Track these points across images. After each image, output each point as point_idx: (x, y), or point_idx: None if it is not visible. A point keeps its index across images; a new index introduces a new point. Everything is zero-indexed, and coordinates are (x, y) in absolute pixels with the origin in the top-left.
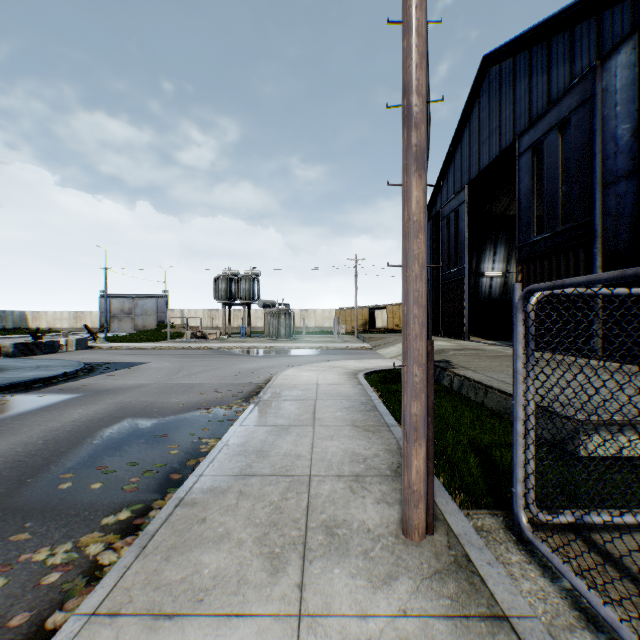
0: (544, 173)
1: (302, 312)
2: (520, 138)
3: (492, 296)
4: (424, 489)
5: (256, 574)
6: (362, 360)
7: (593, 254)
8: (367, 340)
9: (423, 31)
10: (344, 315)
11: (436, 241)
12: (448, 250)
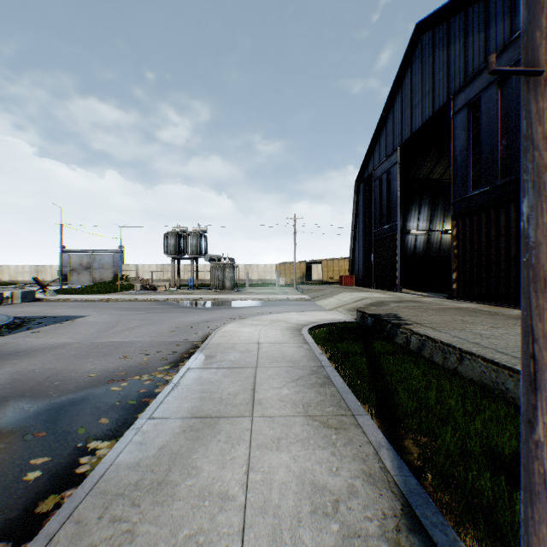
0: (482, 129)
1: (246, 266)
2: (455, 97)
3: (417, 252)
4: None
5: None
6: (304, 312)
7: None
8: (306, 292)
9: None
10: (284, 269)
11: (368, 201)
12: (380, 209)
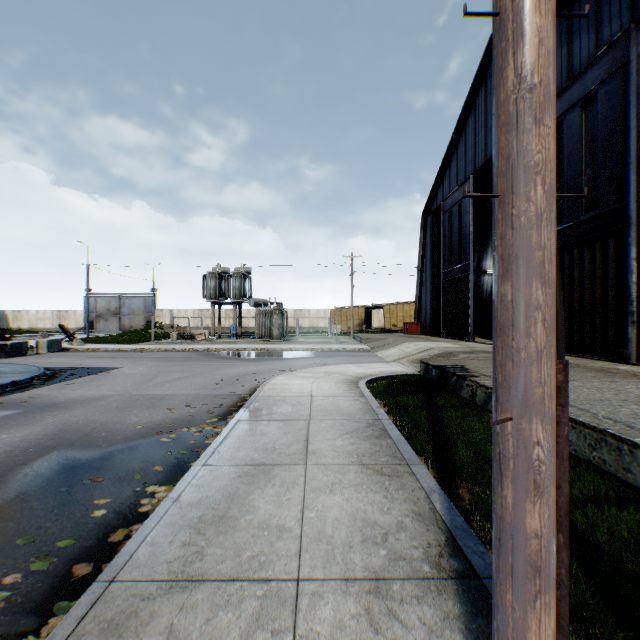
0: (564, 156)
1: (296, 312)
2: None
3: None
4: None
5: None
6: (361, 364)
7: (627, 244)
8: (365, 341)
9: None
10: (339, 315)
11: (437, 237)
12: (450, 246)
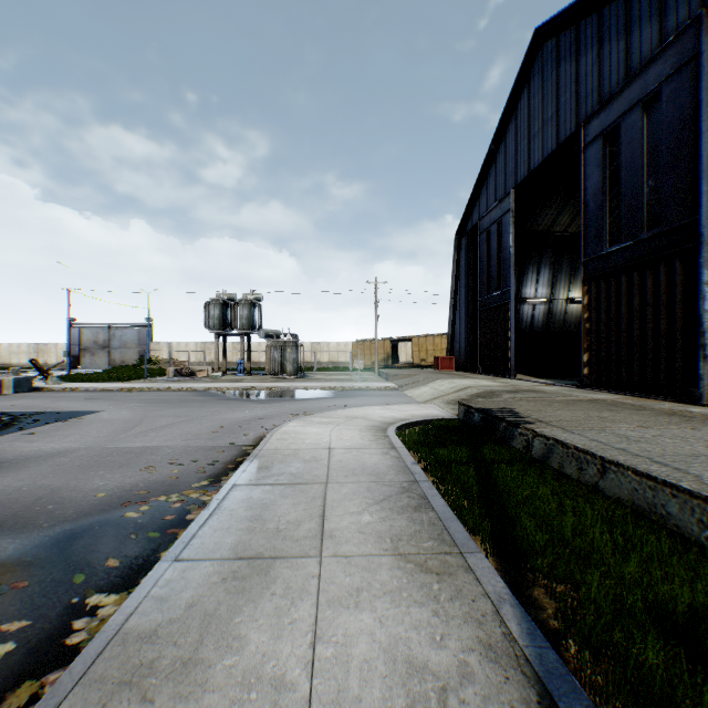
0: (622, 165)
1: (313, 345)
2: (587, 124)
3: (535, 326)
4: None
5: None
6: (389, 406)
7: (698, 266)
8: (391, 378)
9: None
10: (362, 348)
11: (472, 260)
12: (487, 270)
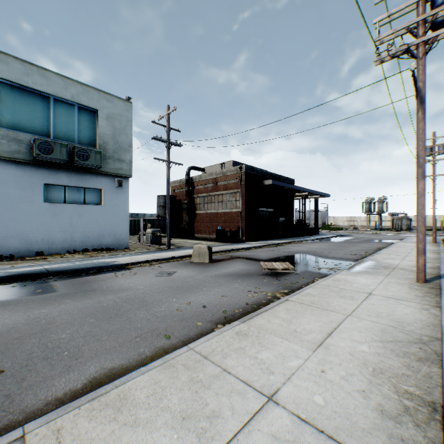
0: None
1: (414, 217)
2: None
3: None
4: (434, 238)
5: (413, 242)
6: None
7: None
8: None
9: (433, 194)
10: None
11: None
12: None
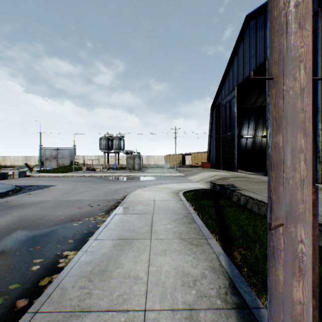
0: None
1: (147, 156)
2: None
3: (247, 148)
4: None
5: None
6: (180, 183)
7: (316, 122)
8: (182, 171)
9: None
10: (169, 158)
11: (218, 118)
12: (225, 123)
